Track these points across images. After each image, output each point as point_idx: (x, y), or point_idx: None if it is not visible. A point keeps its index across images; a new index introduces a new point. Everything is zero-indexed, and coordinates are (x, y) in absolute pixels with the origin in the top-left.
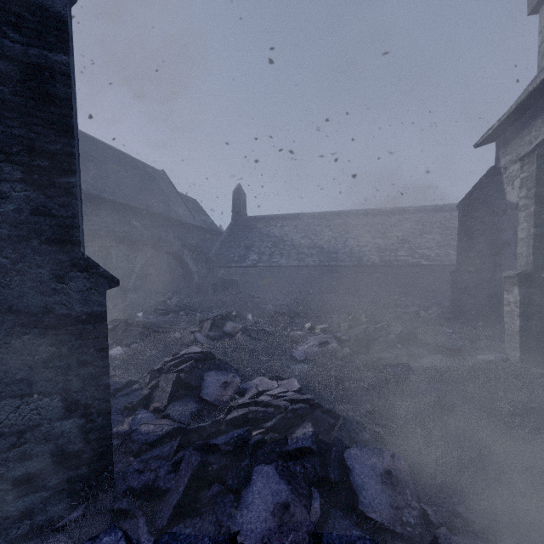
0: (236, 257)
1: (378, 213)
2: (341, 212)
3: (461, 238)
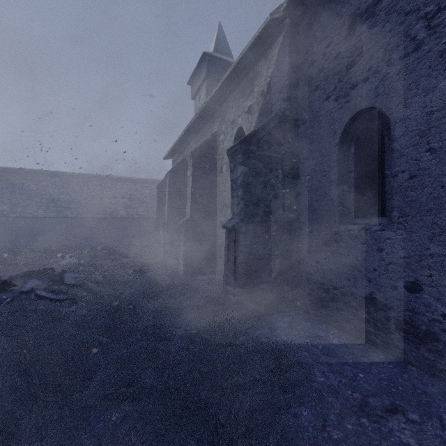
0: None
1: (128, 181)
2: (98, 176)
3: (158, 204)
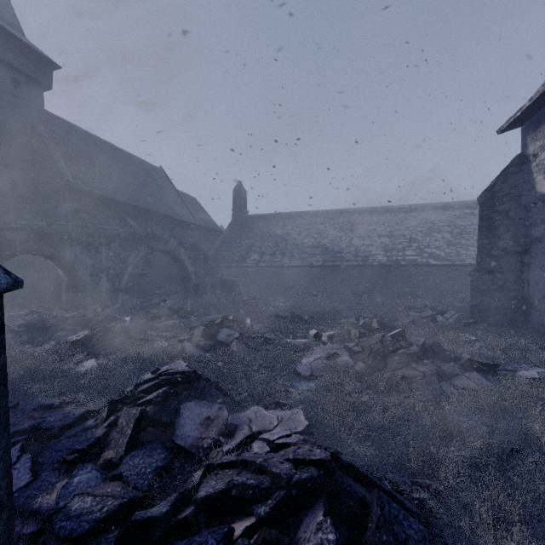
0: (236, 256)
1: (384, 211)
2: (345, 211)
3: (482, 234)
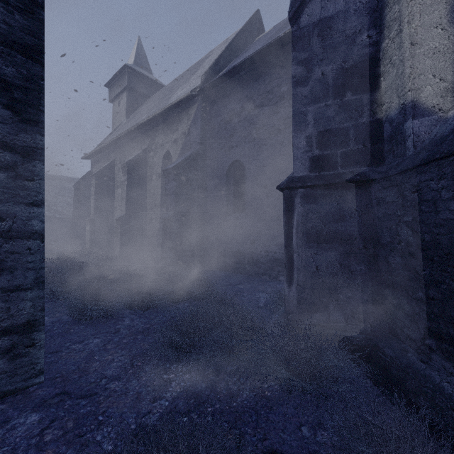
0: None
1: None
2: None
3: (75, 203)
